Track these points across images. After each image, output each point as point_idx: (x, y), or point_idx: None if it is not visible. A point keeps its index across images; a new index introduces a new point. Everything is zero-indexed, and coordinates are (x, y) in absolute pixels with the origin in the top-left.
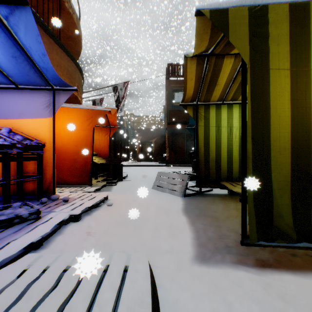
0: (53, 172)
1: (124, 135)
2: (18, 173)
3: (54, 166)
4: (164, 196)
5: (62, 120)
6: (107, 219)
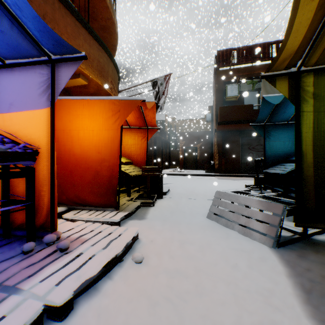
0: (51, 196)
1: (165, 140)
2: (3, 196)
3: (52, 186)
4: (234, 241)
5: (81, 117)
6: (124, 324)
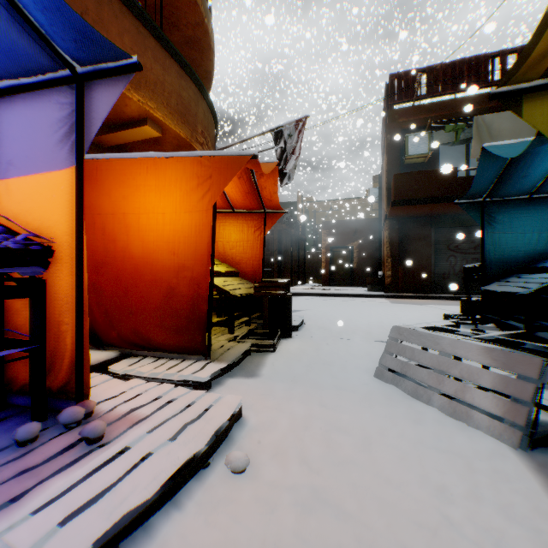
0: (77, 333)
1: (297, 236)
2: None
3: (79, 315)
4: (433, 429)
5: (143, 191)
6: None
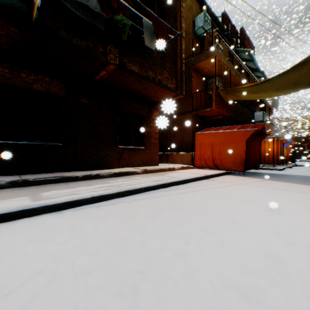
0: None
1: None
2: None
3: None
4: None
5: None
6: None
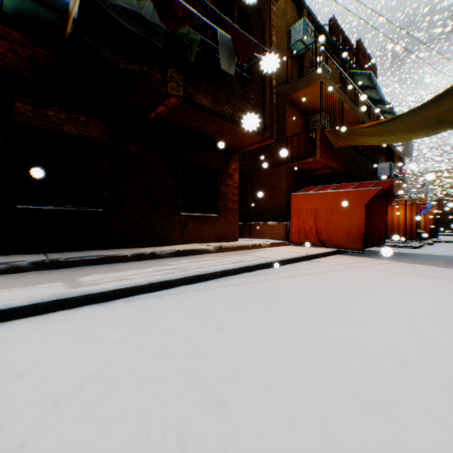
0: None
1: None
2: None
3: None
4: None
5: None
6: None
